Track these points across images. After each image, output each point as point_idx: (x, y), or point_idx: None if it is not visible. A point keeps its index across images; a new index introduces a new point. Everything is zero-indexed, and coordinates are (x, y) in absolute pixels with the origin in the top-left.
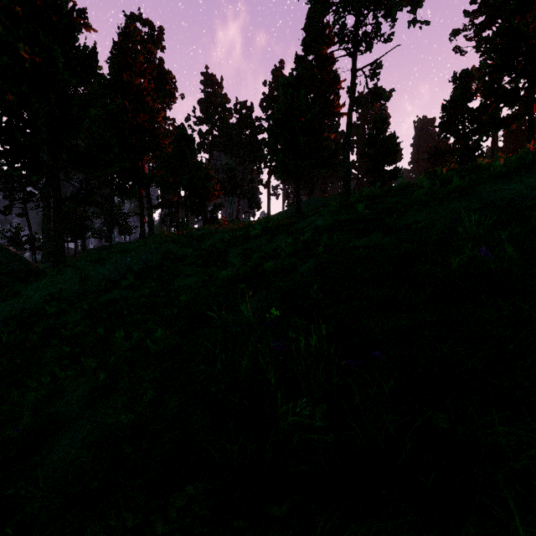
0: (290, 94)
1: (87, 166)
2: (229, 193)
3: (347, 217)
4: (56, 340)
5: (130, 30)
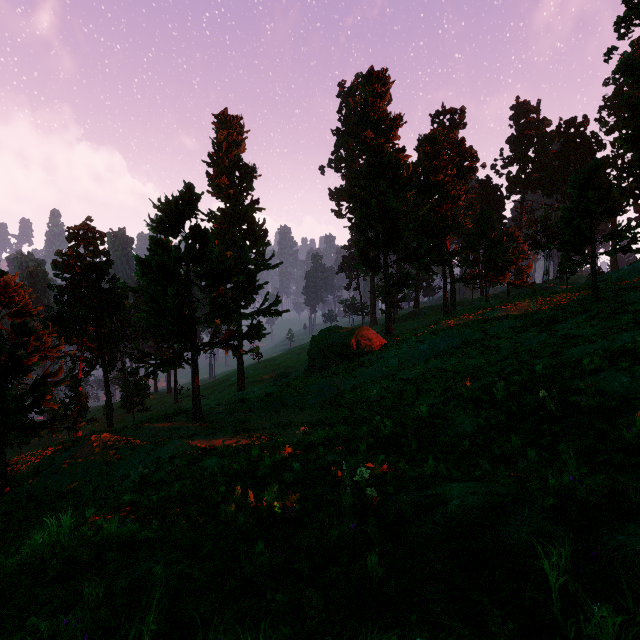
0: (576, 195)
1: (405, 261)
2: (543, 246)
3: (580, 331)
4: (409, 385)
5: (435, 135)
